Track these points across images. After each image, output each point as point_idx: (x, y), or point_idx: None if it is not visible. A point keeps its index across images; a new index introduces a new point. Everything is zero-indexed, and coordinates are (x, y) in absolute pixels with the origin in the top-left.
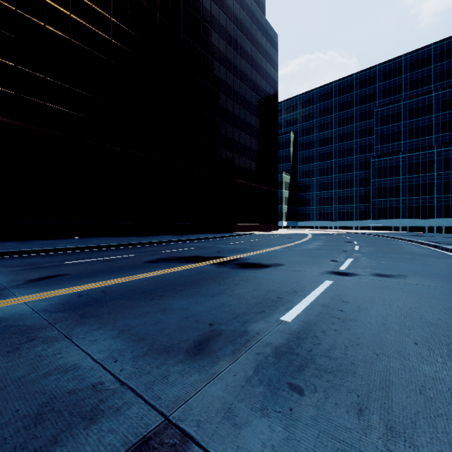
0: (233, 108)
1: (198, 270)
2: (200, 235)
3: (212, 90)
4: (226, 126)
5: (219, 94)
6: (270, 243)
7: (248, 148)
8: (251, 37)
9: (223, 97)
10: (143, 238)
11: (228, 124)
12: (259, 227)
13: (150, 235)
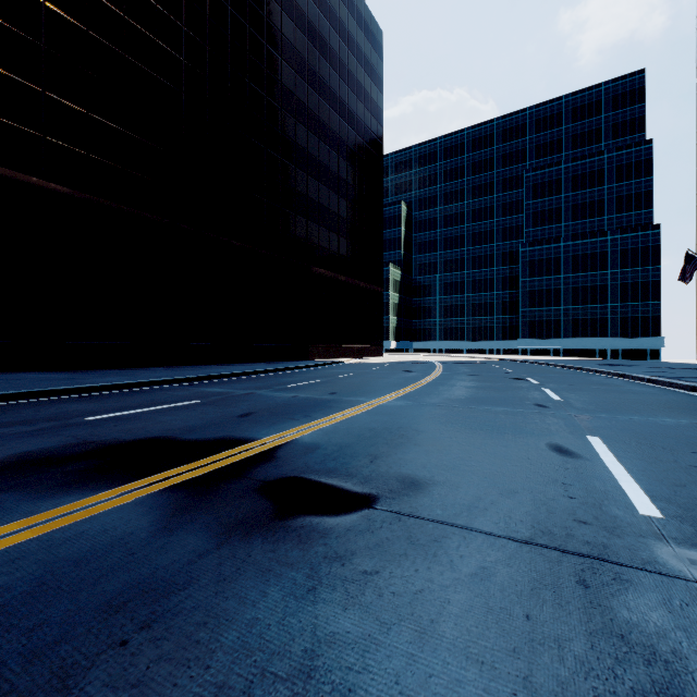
0: (307, 142)
1: (24, 577)
2: (240, 366)
3: (268, 104)
4: (294, 172)
5: (281, 114)
6: (372, 383)
7: (333, 215)
8: (340, 25)
9: (289, 120)
10: (107, 374)
11: (298, 169)
12: (353, 350)
13: (137, 367)
